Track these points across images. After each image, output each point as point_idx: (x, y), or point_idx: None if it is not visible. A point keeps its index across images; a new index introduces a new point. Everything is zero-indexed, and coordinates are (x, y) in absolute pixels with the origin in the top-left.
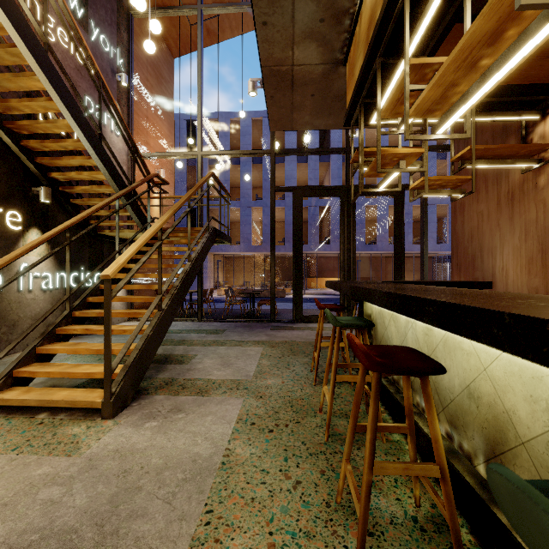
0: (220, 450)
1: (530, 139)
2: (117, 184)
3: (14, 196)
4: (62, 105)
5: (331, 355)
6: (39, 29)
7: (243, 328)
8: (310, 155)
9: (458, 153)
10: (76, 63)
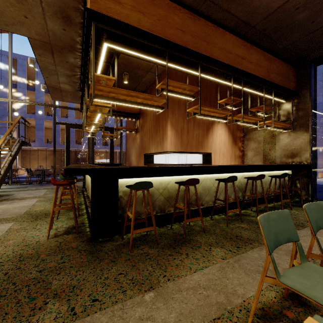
0: (31, 204)
1: (136, 124)
2: None
3: None
4: None
5: None
6: None
7: (38, 185)
8: None
9: (127, 121)
10: None
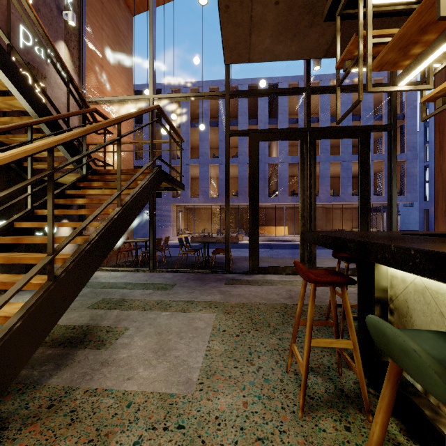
0: None
1: None
2: (37, 112)
3: None
4: None
5: (383, 437)
6: None
7: (195, 281)
8: (260, 118)
9: None
10: None
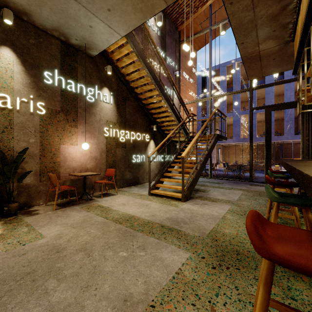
0: (221, 215)
1: None
2: (178, 120)
3: (147, 130)
4: (163, 98)
5: None
6: (158, 76)
7: (233, 183)
8: (286, 73)
9: None
10: (162, 75)
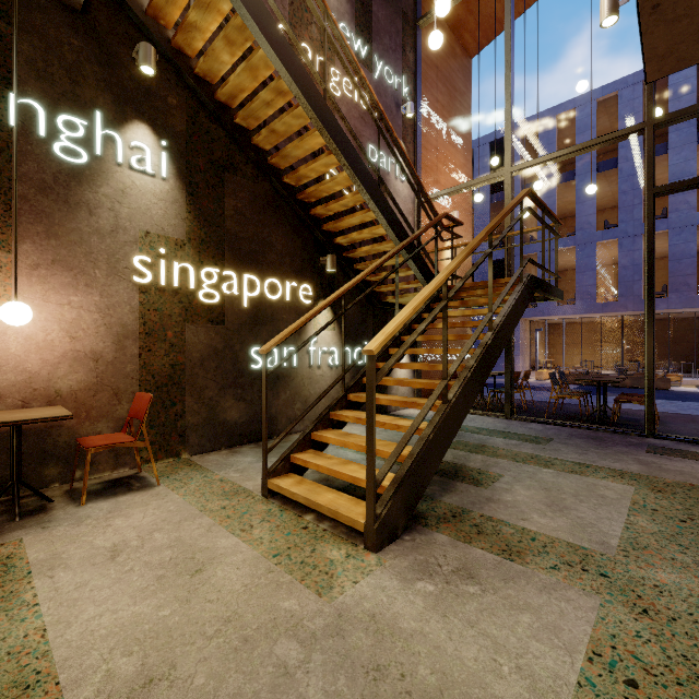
0: None
1: None
2: (397, 236)
3: (306, 270)
4: (339, 154)
5: None
6: (317, 77)
7: (584, 439)
8: None
9: None
10: (360, 110)
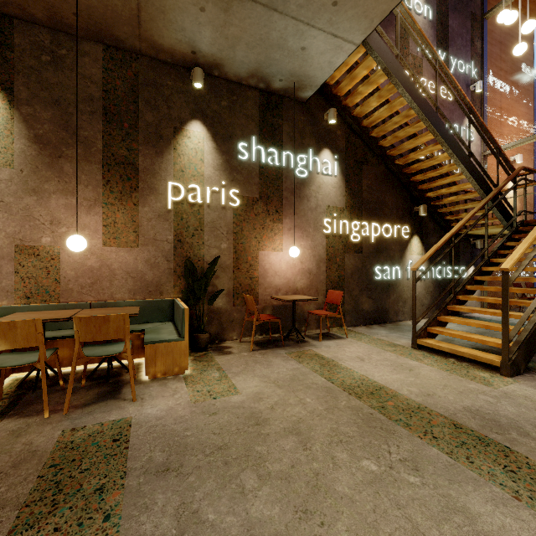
0: None
1: None
2: (482, 189)
3: (405, 216)
4: (445, 145)
5: None
6: (432, 102)
7: None
8: None
9: None
10: (439, 100)
